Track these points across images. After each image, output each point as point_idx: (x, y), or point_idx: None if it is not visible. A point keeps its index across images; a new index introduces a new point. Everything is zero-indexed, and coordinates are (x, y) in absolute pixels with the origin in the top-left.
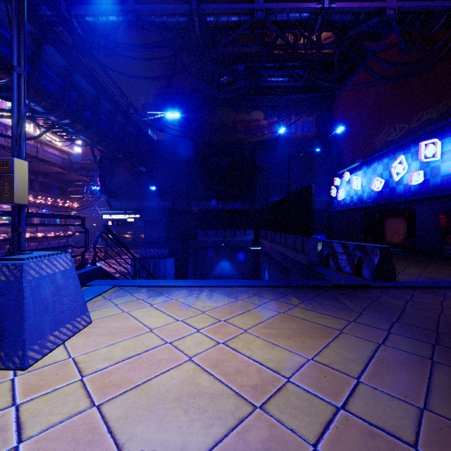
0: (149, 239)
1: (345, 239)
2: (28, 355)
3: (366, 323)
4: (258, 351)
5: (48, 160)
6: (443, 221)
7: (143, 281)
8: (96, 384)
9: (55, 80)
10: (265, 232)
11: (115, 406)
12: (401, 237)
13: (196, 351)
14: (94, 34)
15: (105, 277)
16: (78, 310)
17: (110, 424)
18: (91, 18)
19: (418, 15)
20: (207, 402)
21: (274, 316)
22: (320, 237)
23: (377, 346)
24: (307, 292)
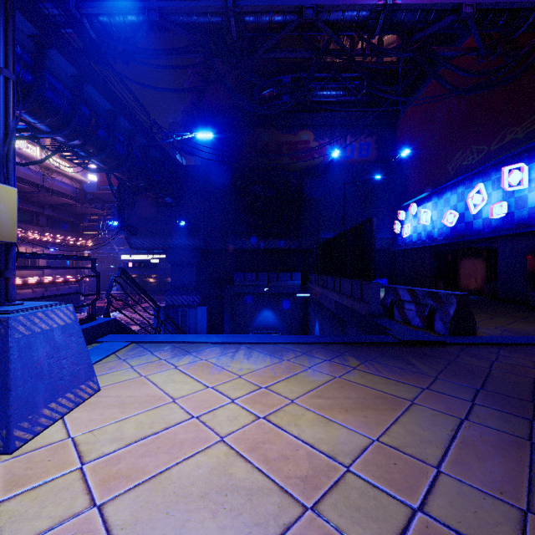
0: (176, 284)
1: (411, 284)
2: (14, 435)
3: (443, 390)
4: (308, 428)
5: (56, 190)
6: (531, 263)
7: (167, 336)
8: (100, 474)
9: (62, 93)
10: (315, 276)
11: (122, 507)
12: (479, 281)
13: (230, 429)
14: (110, 37)
15: (121, 332)
16: (82, 375)
17: (113, 533)
18: (106, 18)
19: (500, 14)
20: (242, 501)
21: (328, 382)
22: (381, 281)
23: (459, 422)
24: (368, 350)
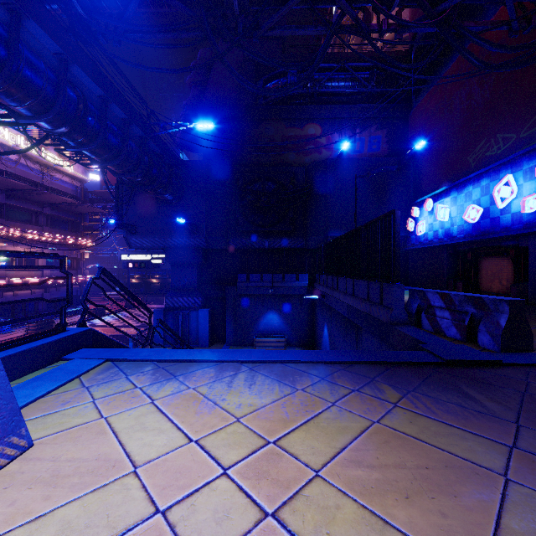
0: (177, 286)
1: (426, 286)
2: None
3: None
4: None
5: (56, 188)
6: None
7: (151, 351)
8: None
9: (43, 72)
10: (323, 277)
11: None
12: (504, 283)
13: None
14: (99, 13)
15: (99, 344)
16: None
17: None
18: None
19: None
20: None
21: (364, 431)
22: None
23: None
24: (405, 373)
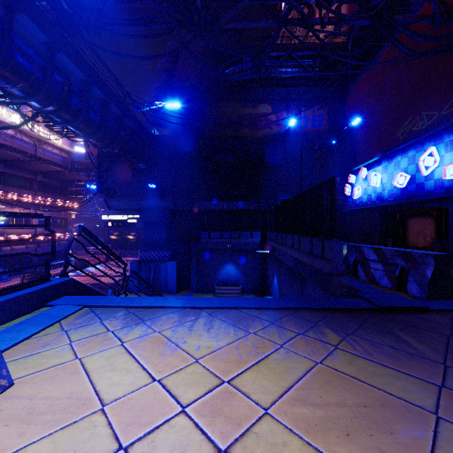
0: (149, 241)
1: (361, 242)
2: None
3: None
4: None
5: (47, 159)
6: None
7: (123, 299)
8: None
9: (33, 58)
10: (273, 234)
11: None
12: (428, 239)
13: None
14: (82, 9)
15: (79, 292)
16: None
17: None
18: None
19: None
20: None
21: (308, 372)
22: None
23: None
24: (344, 318)
